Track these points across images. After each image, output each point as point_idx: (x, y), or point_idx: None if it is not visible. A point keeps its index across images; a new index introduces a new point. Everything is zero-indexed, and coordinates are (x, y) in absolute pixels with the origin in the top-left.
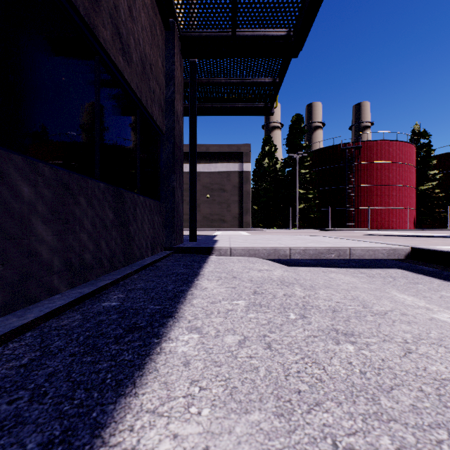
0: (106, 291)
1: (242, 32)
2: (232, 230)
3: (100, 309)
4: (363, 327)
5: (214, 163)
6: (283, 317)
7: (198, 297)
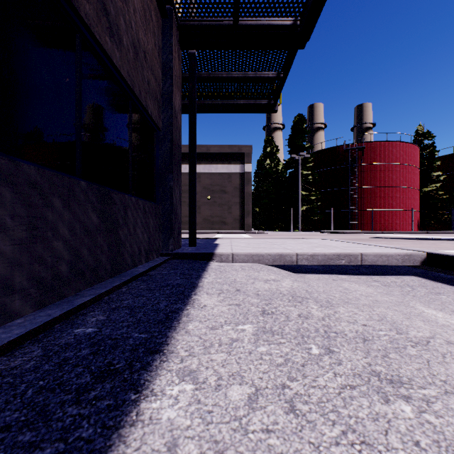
0: (84, 310)
1: (245, 21)
2: (233, 233)
3: (70, 338)
4: (409, 367)
5: (214, 164)
6: (303, 352)
7: (195, 319)
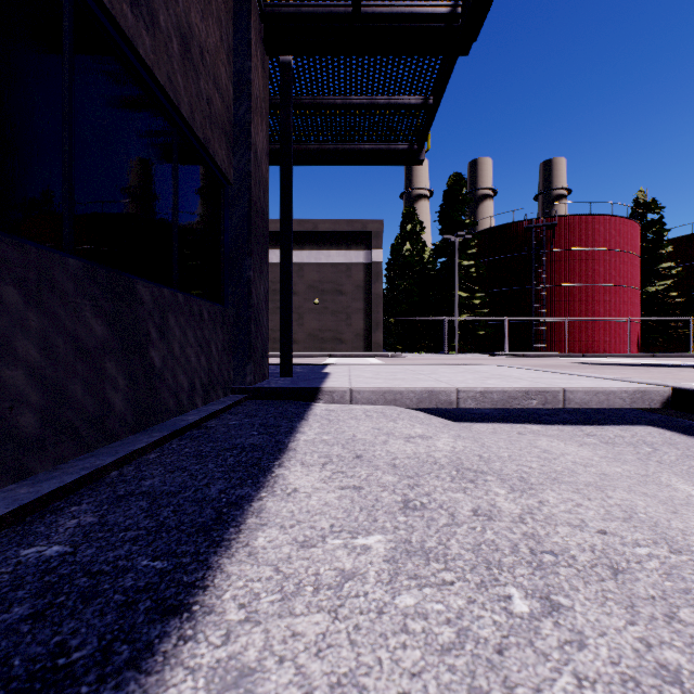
0: (62, 502)
1: (372, 7)
2: (354, 356)
3: (3, 573)
4: None
5: (325, 249)
6: (494, 608)
7: (273, 521)
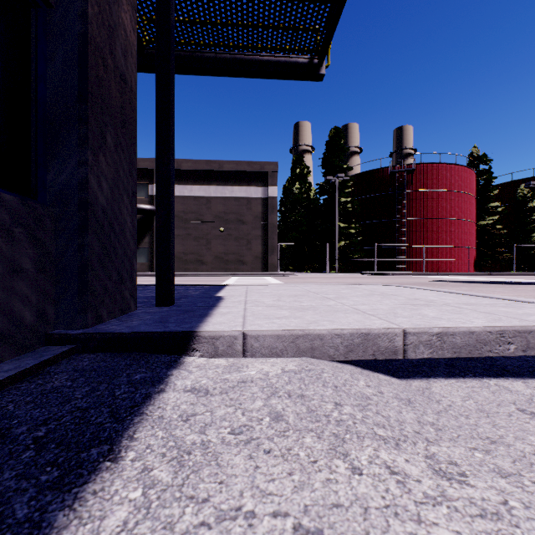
0: None
1: None
2: (253, 275)
3: None
4: None
5: (229, 186)
6: None
7: None
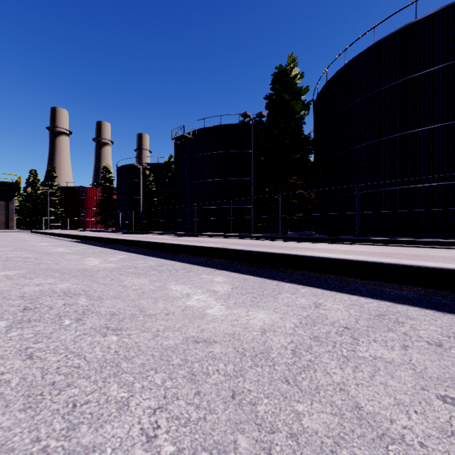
0: None
1: None
2: None
3: None
4: None
5: None
6: None
7: None
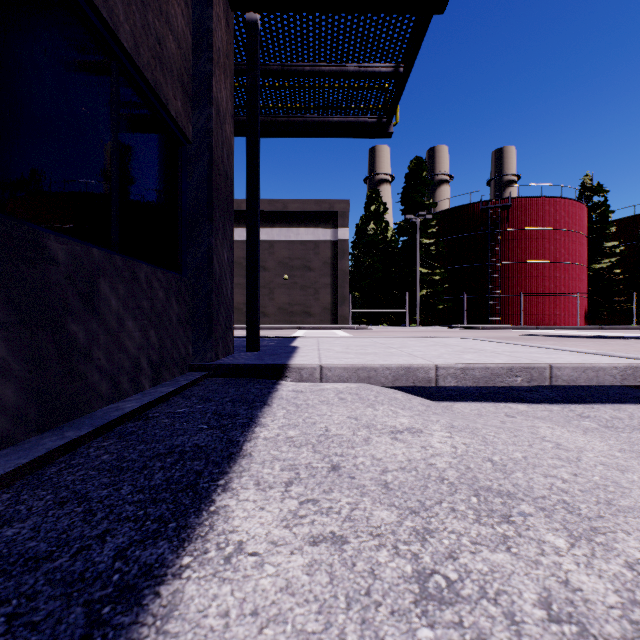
0: None
1: None
2: (322, 329)
3: None
4: None
5: (294, 228)
6: None
7: None
